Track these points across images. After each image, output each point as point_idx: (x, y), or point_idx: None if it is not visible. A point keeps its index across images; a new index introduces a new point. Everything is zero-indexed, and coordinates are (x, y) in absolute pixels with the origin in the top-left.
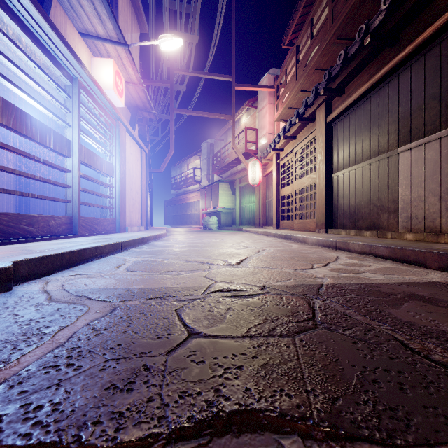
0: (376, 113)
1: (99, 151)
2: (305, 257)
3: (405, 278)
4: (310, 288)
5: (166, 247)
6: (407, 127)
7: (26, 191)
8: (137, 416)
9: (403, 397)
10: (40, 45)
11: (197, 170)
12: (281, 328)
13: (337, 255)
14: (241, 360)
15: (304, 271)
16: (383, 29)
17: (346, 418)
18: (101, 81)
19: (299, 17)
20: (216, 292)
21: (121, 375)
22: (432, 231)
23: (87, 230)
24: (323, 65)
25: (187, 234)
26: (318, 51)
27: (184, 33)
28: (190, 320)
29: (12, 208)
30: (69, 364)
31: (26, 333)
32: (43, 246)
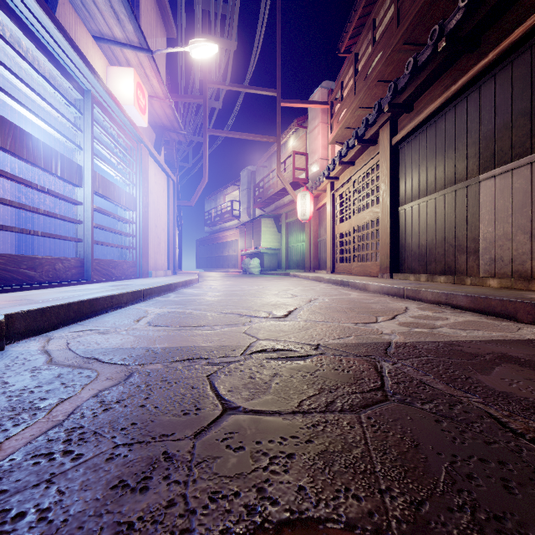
0: (453, 133)
1: (117, 180)
2: (367, 308)
3: (492, 335)
4: (375, 347)
5: (197, 295)
6: (491, 150)
7: (29, 228)
8: (152, 529)
9: (510, 499)
10: (45, 50)
11: (235, 203)
12: (341, 401)
13: (406, 306)
14: (291, 446)
15: (367, 326)
16: (462, 30)
17: (437, 532)
18: (119, 95)
19: (358, 19)
20: (259, 352)
21: (134, 467)
22: (522, 276)
23: (102, 275)
24: (387, 76)
25: (224, 279)
26: (381, 59)
27: (220, 39)
28: (226, 390)
29: (12, 249)
30: (66, 451)
31: (15, 408)
32: (46, 294)
